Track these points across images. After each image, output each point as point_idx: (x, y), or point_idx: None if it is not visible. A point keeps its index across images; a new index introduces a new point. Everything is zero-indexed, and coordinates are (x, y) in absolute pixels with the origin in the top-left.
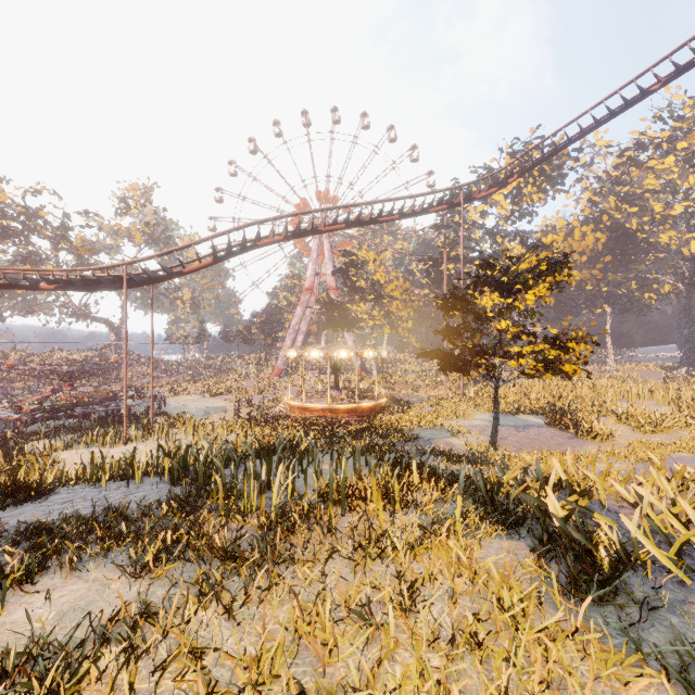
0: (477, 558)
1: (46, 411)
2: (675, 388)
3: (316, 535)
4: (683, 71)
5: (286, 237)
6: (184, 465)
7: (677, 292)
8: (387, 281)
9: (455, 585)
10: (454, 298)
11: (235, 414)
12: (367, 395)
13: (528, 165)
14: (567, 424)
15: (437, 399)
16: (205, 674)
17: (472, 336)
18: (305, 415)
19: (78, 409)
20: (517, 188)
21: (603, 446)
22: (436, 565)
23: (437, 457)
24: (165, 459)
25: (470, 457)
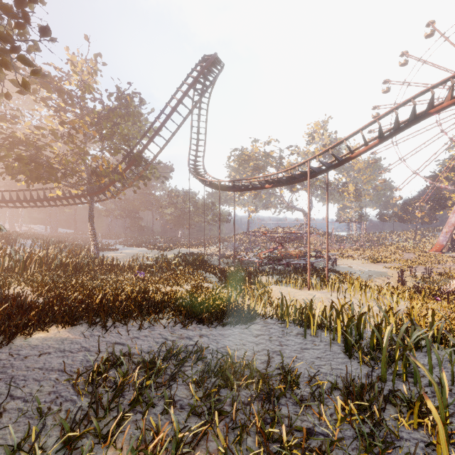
0: None
1: (269, 259)
2: None
3: None
4: None
5: None
6: (357, 331)
7: None
8: None
9: None
10: None
11: (397, 281)
12: None
13: None
14: None
15: None
16: None
17: None
18: None
19: (284, 260)
20: None
21: None
22: None
23: None
24: (338, 321)
25: None
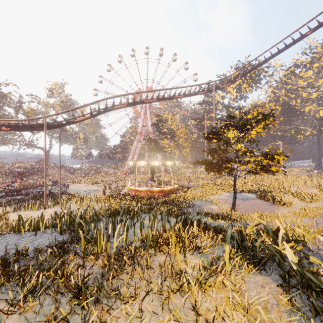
0: (243, 291)
1: (7, 192)
2: (316, 179)
3: (138, 271)
4: (322, 25)
5: (127, 105)
6: (69, 222)
7: (313, 135)
8: (177, 129)
9: (236, 322)
10: (213, 133)
11: (102, 193)
12: (168, 183)
13: (245, 72)
14: (268, 197)
15: (201, 185)
16: None
17: (223, 152)
18: (137, 193)
19: (24, 191)
20: (239, 85)
21: (288, 209)
22: (219, 302)
23: (205, 216)
24: (58, 219)
25: (223, 216)
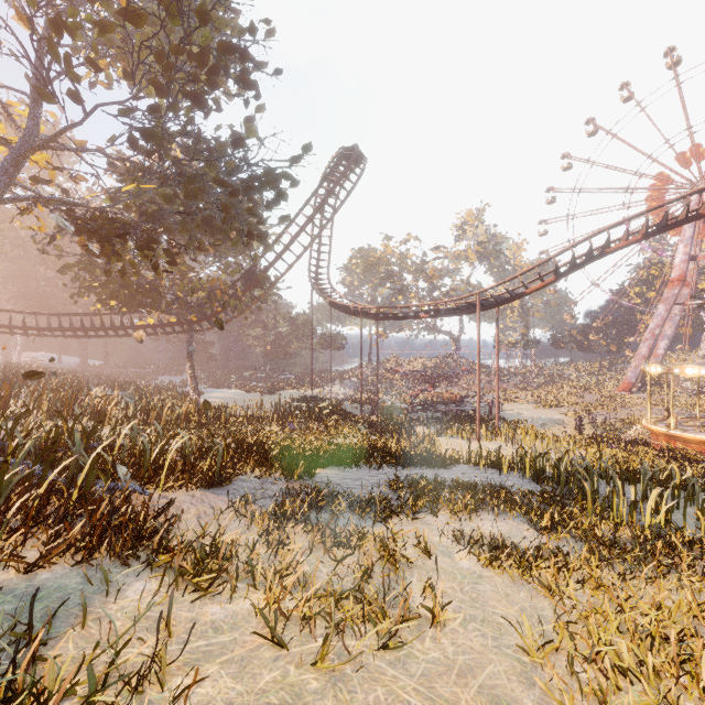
0: None
1: (419, 404)
2: None
3: (702, 566)
4: None
5: (645, 235)
6: (541, 468)
7: None
8: None
9: None
10: None
11: (575, 429)
12: None
13: None
14: None
15: None
16: (612, 599)
17: None
18: (674, 445)
19: (439, 406)
20: None
21: None
22: None
23: None
24: (526, 460)
25: None
